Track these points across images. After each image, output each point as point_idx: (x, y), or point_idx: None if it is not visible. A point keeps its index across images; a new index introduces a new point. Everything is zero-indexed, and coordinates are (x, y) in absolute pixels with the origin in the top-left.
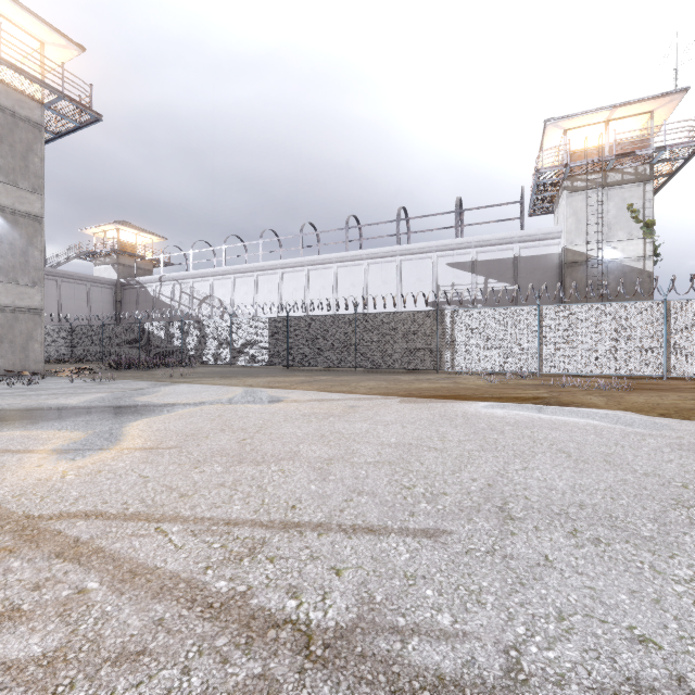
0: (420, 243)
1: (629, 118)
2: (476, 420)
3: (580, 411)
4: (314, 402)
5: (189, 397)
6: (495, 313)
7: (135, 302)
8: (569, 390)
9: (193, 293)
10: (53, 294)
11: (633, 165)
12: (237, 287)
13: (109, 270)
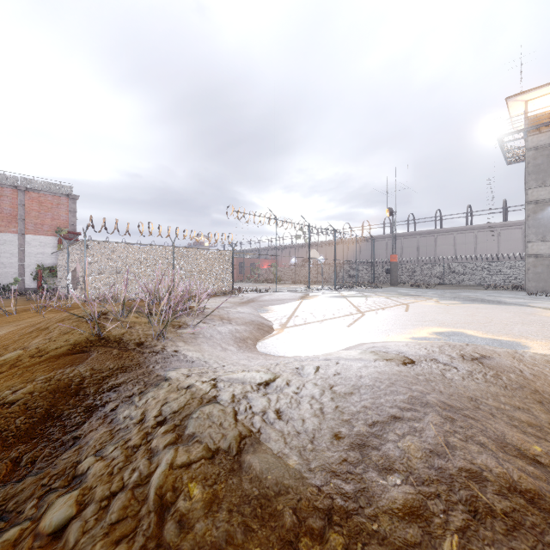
0: None
1: None
2: None
3: None
4: None
5: None
6: None
7: None
8: None
9: None
10: None
11: None
12: None
13: None
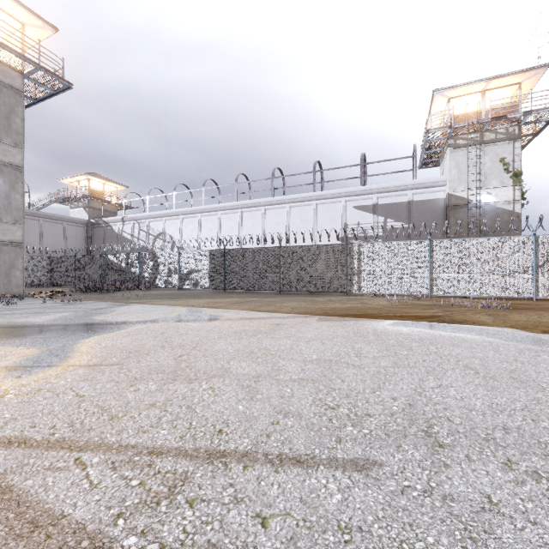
0: (332, 190)
1: (501, 89)
2: (385, 337)
3: (473, 328)
4: (245, 320)
5: (139, 316)
6: (394, 246)
7: (102, 238)
8: (458, 309)
9: (149, 231)
10: (36, 231)
11: (505, 126)
12: (184, 225)
13: (81, 212)
